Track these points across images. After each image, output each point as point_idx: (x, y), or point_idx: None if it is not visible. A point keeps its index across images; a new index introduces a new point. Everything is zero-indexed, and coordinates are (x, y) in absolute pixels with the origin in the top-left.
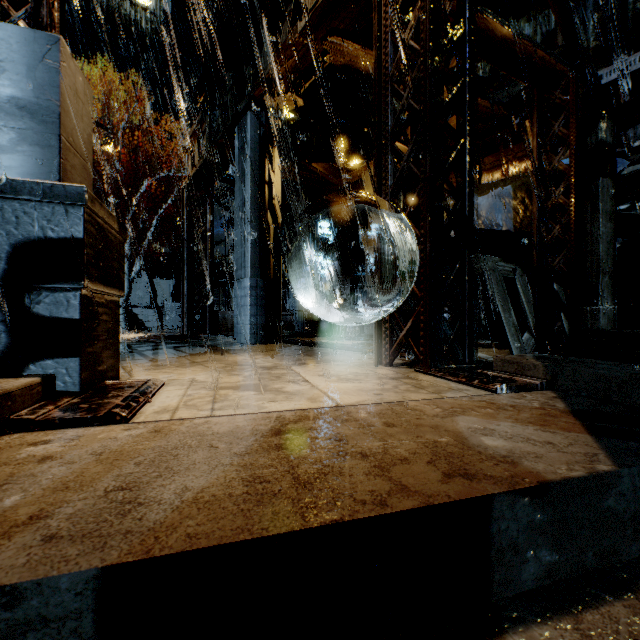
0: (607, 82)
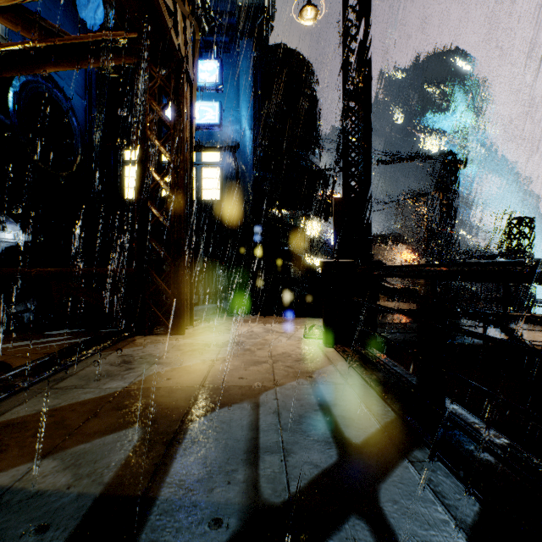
0: None
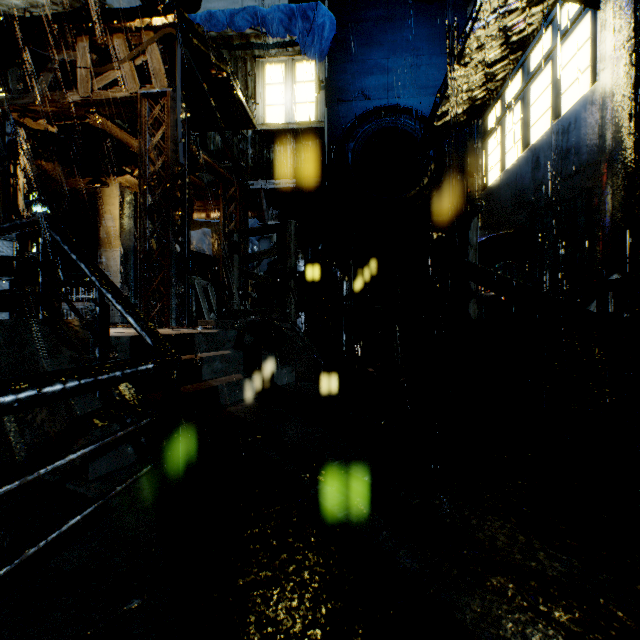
0: (256, 188)
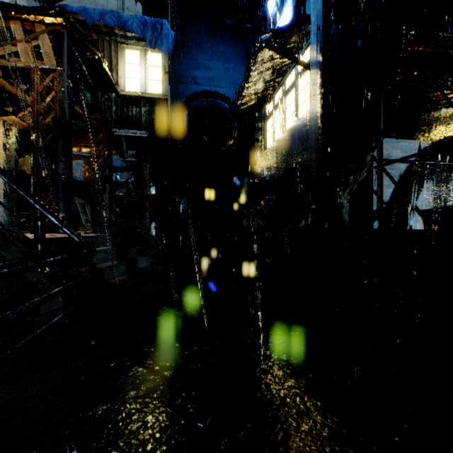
0: (119, 135)
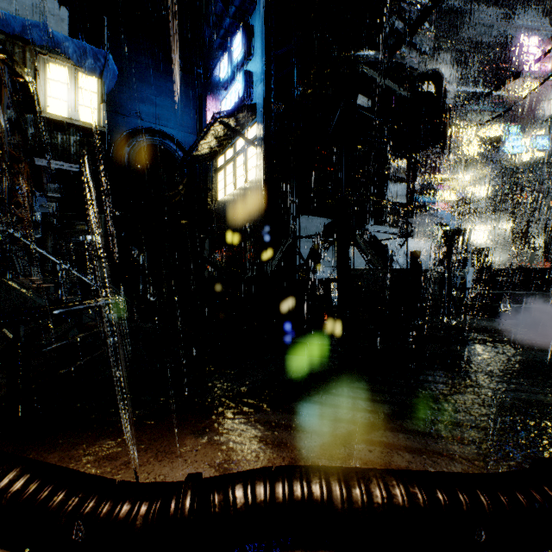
0: (38, 164)
